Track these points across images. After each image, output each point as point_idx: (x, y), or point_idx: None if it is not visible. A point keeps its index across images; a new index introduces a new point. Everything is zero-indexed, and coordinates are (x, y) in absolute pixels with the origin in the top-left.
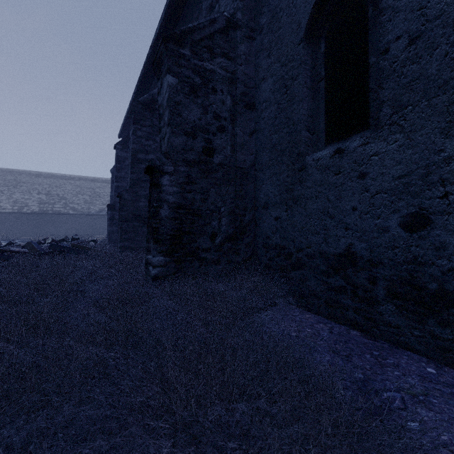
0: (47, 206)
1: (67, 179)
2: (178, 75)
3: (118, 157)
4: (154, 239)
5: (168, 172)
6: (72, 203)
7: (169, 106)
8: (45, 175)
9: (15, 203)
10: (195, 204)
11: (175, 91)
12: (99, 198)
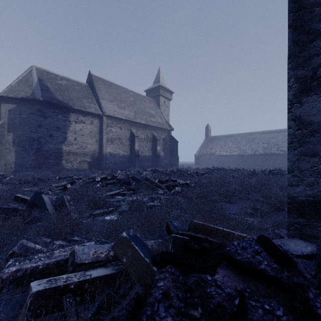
0: (267, 150)
1: (278, 132)
2: None
3: None
4: None
5: None
6: (281, 147)
7: None
8: (266, 132)
9: (252, 150)
10: None
11: None
12: None
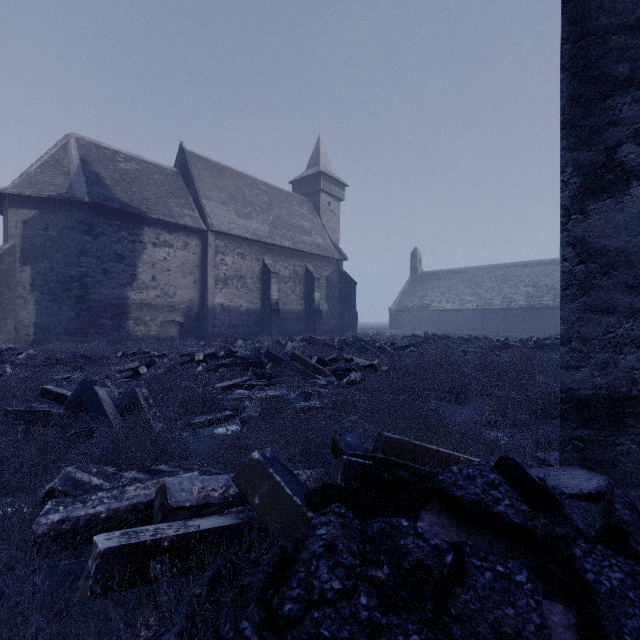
0: (533, 299)
1: (556, 264)
2: None
3: None
4: None
5: None
6: None
7: None
8: (532, 264)
9: (504, 299)
10: None
11: None
12: None
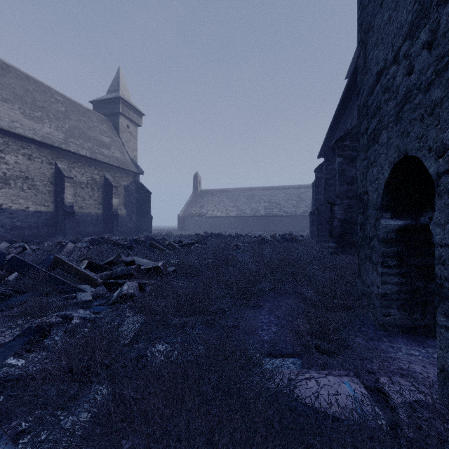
0: (269, 210)
1: (280, 189)
2: (343, 156)
3: (316, 178)
4: (330, 235)
5: (337, 204)
6: (284, 208)
7: (338, 172)
8: (267, 188)
9: (252, 210)
10: (353, 218)
11: (341, 164)
12: (303, 202)
